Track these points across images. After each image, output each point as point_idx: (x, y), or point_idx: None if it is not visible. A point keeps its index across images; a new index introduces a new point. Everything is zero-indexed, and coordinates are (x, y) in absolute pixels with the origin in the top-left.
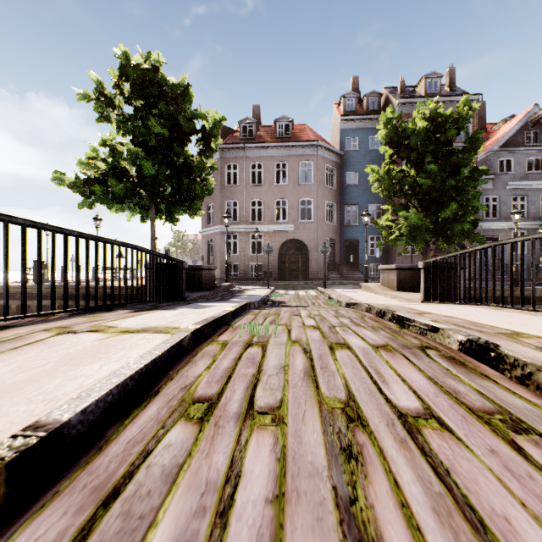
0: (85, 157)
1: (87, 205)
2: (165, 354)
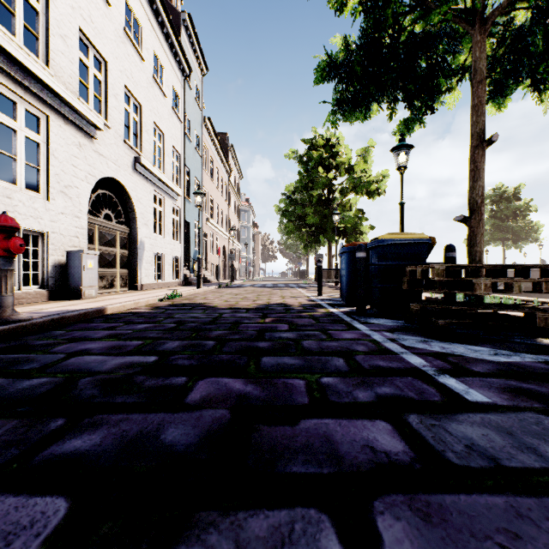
0: None
1: None
2: None
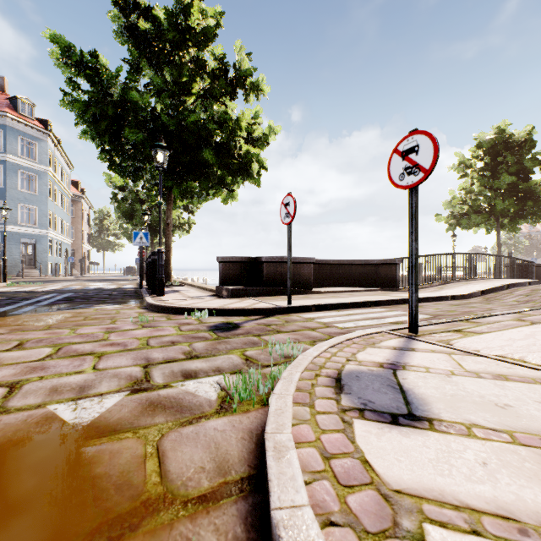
0: (451, 203)
1: (451, 229)
2: (540, 281)
